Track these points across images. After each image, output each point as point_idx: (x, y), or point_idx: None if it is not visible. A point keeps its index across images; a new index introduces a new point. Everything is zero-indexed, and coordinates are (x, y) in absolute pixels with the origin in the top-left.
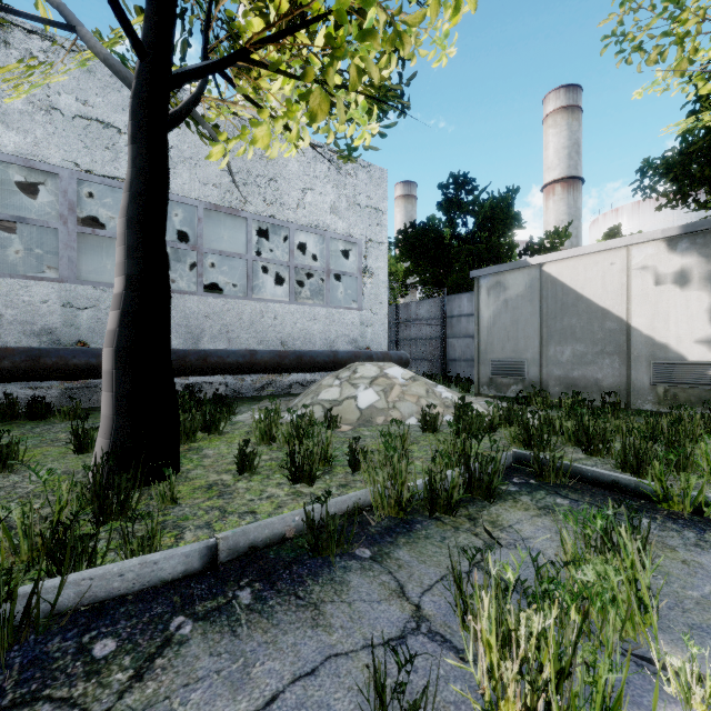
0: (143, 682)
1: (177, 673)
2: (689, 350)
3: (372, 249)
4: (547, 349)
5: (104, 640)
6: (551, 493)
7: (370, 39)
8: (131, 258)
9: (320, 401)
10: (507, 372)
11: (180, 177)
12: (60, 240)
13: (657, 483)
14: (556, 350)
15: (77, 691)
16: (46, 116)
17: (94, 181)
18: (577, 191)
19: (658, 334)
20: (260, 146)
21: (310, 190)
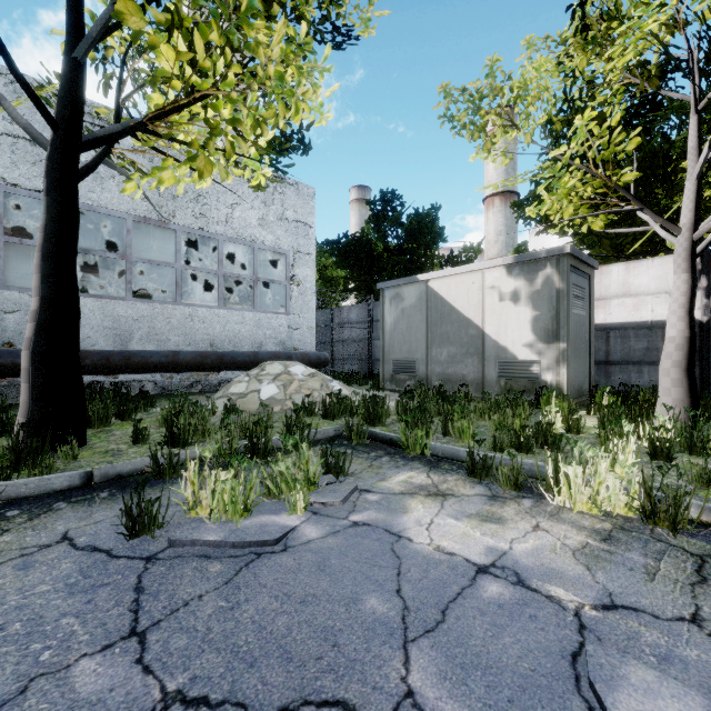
0: (33, 521)
1: (52, 518)
2: (519, 352)
3: (300, 259)
4: (431, 350)
5: (13, 511)
6: (348, 448)
7: (238, 125)
8: (45, 283)
9: (228, 394)
10: (403, 370)
11: (109, 191)
12: None
13: (404, 437)
14: (437, 351)
15: None
16: None
17: (22, 194)
18: None
19: (501, 340)
20: (167, 185)
21: (239, 205)
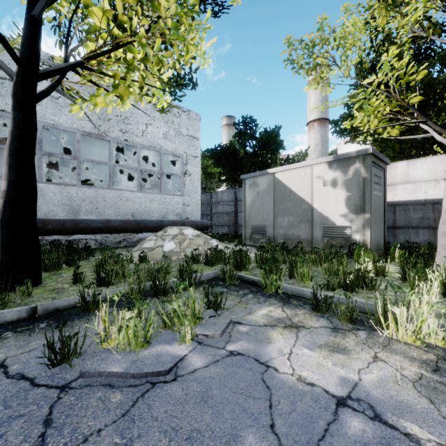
0: None
1: None
2: (337, 220)
3: (190, 160)
4: (276, 219)
5: None
6: (223, 287)
7: (146, 62)
8: (11, 171)
9: (142, 248)
10: (258, 232)
11: (65, 115)
12: None
13: (263, 280)
14: (280, 220)
15: None
16: None
17: (7, 116)
18: (326, 127)
19: (324, 212)
20: (100, 107)
21: (150, 125)
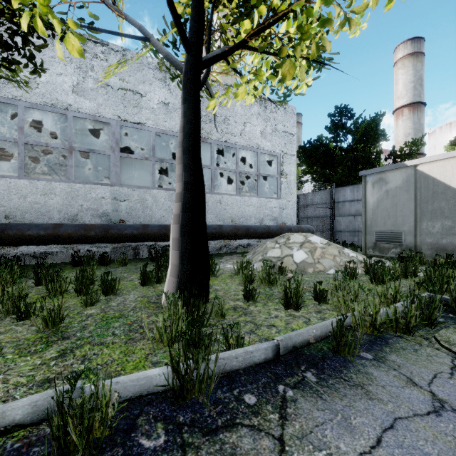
0: (289, 421)
1: (305, 418)
2: None
3: (286, 159)
4: (420, 224)
5: (247, 395)
6: None
7: (327, 25)
8: (186, 171)
9: (269, 257)
10: (388, 240)
11: (174, 120)
12: (111, 161)
13: None
14: (427, 224)
15: (255, 422)
16: (104, 90)
17: (128, 126)
18: (420, 112)
19: None
20: (239, 98)
21: (248, 123)
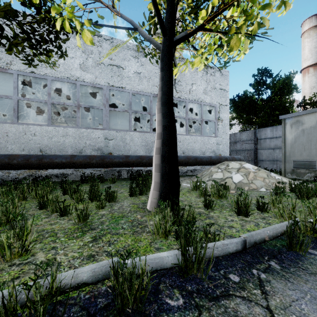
0: (270, 296)
1: (282, 295)
2: None
3: (222, 108)
4: None
5: (230, 274)
6: None
7: (267, 8)
8: (164, 118)
9: (214, 179)
10: (303, 167)
11: (144, 84)
12: (103, 113)
13: None
14: None
15: (244, 294)
16: (99, 66)
17: (114, 89)
18: None
19: None
20: (195, 66)
21: (194, 84)
